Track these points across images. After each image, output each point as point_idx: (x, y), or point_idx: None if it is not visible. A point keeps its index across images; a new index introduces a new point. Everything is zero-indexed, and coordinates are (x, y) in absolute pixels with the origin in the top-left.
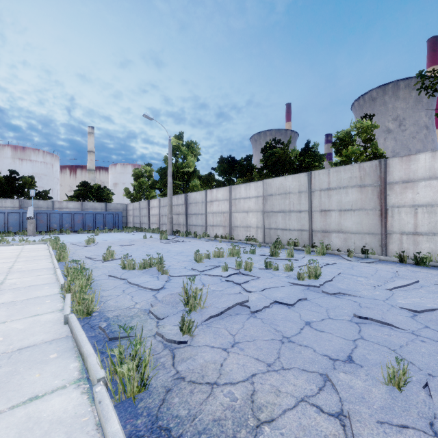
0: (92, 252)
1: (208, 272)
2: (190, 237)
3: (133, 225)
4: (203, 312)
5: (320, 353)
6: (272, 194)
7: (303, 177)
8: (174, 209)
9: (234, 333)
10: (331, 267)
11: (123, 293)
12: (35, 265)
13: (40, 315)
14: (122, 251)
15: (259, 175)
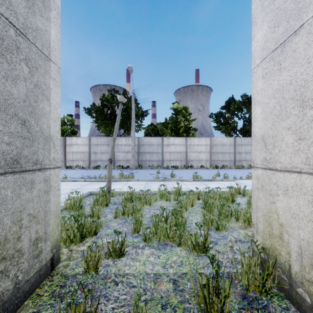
0: None
1: None
2: None
3: None
4: None
5: None
6: None
7: None
8: None
9: None
10: None
11: None
12: None
13: None
14: None
15: None
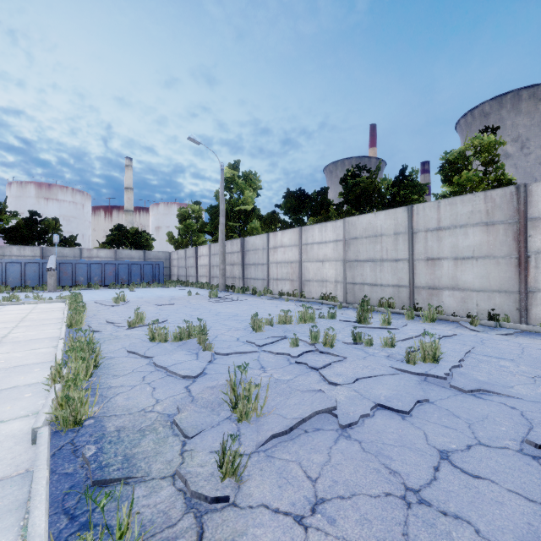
0: (118, 315)
1: (270, 346)
2: (248, 294)
3: (178, 278)
4: (261, 424)
5: (492, 540)
6: (357, 236)
7: (401, 213)
8: (228, 258)
9: (314, 476)
10: (450, 341)
11: (142, 382)
12: (37, 333)
13: (4, 423)
14: (157, 313)
15: (336, 214)
